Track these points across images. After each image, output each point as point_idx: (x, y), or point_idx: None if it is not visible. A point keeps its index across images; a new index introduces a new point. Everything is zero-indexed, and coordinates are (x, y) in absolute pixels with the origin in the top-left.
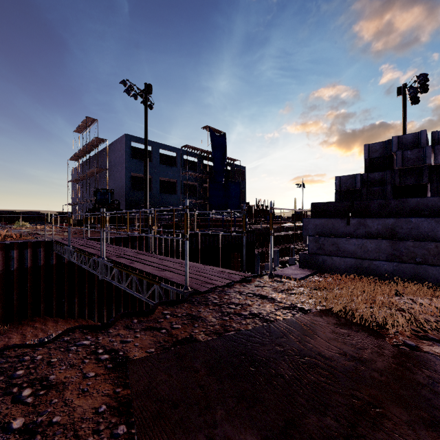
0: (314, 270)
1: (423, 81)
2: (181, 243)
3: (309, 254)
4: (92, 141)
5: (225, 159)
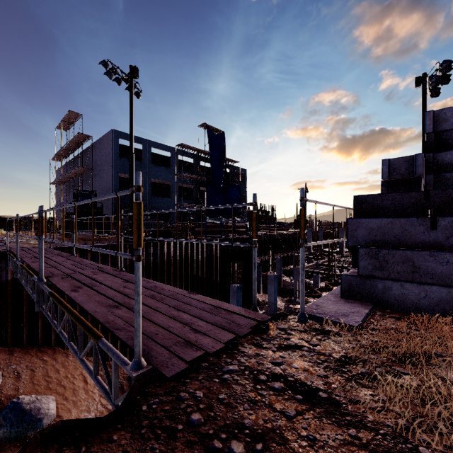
0: (369, 303)
1: (446, 69)
2: (172, 252)
3: (358, 277)
4: (75, 137)
5: (223, 160)
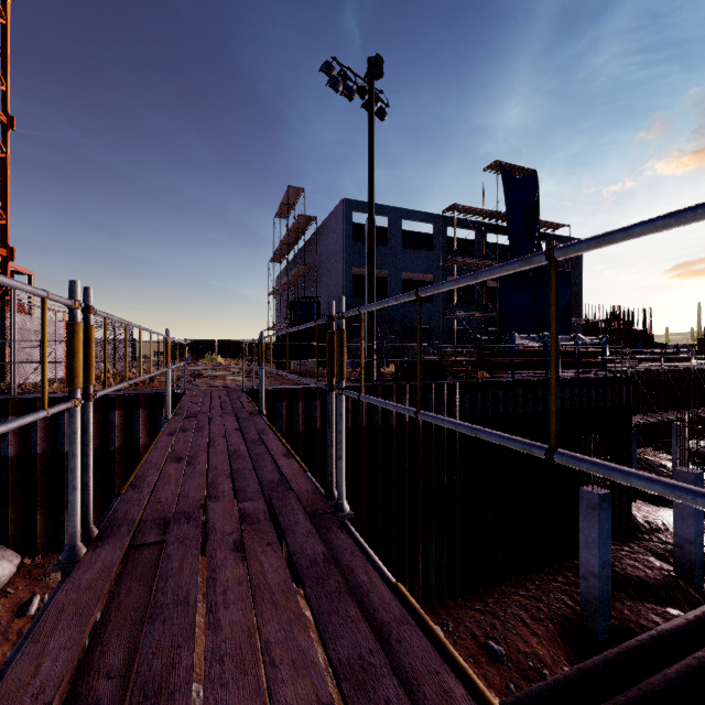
0: None
1: None
2: (446, 405)
3: None
4: (295, 223)
5: (535, 224)
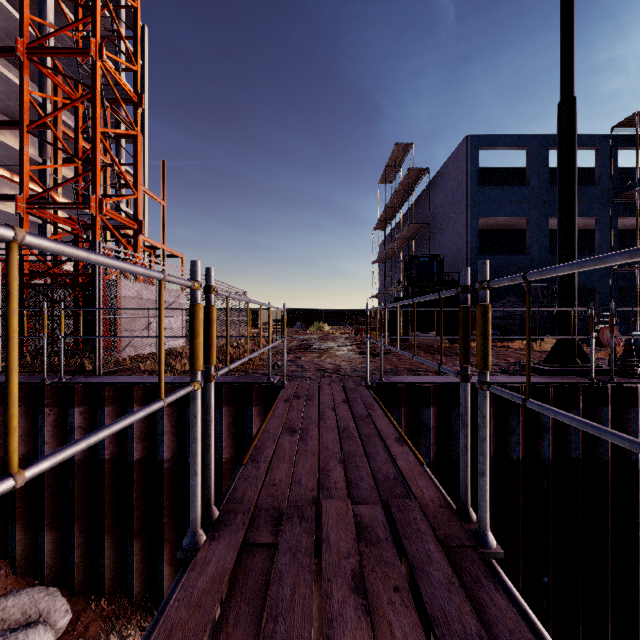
0: None
1: None
2: None
3: None
4: (403, 181)
5: None
